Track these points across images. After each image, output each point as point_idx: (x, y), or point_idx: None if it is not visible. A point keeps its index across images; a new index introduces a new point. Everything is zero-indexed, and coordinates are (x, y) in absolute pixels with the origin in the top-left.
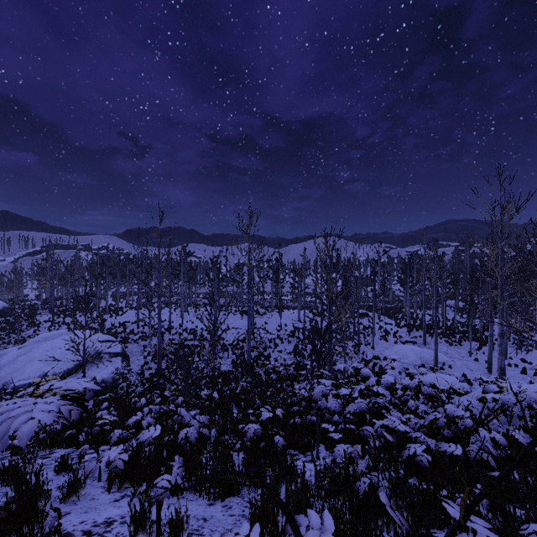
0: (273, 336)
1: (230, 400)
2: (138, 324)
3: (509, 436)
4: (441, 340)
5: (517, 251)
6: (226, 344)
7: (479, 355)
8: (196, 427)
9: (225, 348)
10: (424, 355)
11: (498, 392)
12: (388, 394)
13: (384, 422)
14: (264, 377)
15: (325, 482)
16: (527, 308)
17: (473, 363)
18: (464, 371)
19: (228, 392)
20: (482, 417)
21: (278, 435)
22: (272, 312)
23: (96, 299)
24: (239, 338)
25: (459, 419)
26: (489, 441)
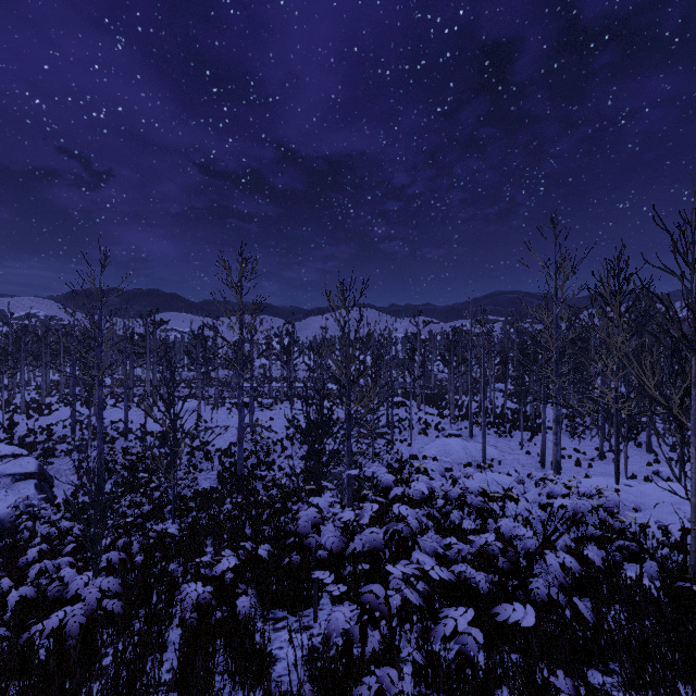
0: (280, 435)
1: (203, 534)
2: (73, 427)
3: (573, 550)
4: (490, 431)
5: (569, 324)
6: (213, 450)
7: (531, 447)
8: (92, 601)
9: (209, 456)
10: (471, 450)
11: (566, 494)
12: (416, 516)
13: (406, 569)
14: (263, 494)
15: (307, 686)
16: (589, 383)
17: (525, 457)
18: (515, 467)
19: (206, 520)
20: (539, 524)
21: (243, 598)
22: (281, 404)
23: (2, 392)
24: (232, 441)
25: (518, 540)
26: (559, 570)
